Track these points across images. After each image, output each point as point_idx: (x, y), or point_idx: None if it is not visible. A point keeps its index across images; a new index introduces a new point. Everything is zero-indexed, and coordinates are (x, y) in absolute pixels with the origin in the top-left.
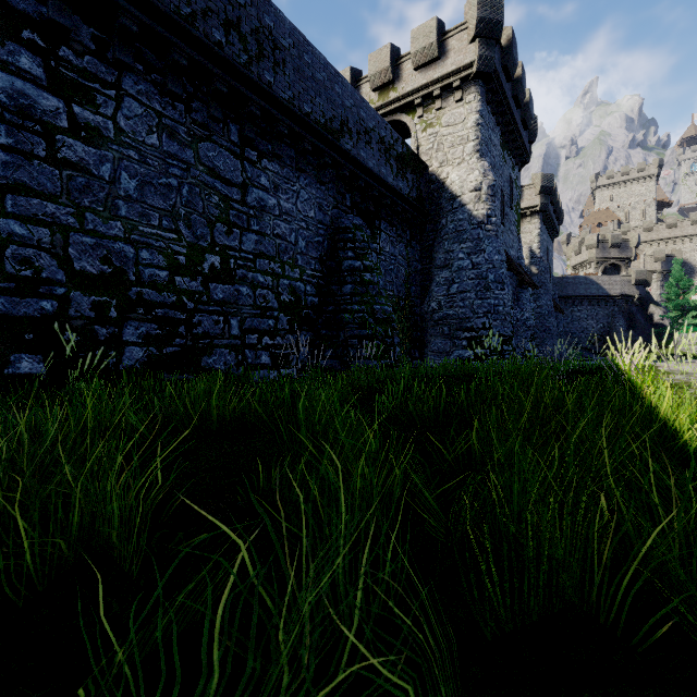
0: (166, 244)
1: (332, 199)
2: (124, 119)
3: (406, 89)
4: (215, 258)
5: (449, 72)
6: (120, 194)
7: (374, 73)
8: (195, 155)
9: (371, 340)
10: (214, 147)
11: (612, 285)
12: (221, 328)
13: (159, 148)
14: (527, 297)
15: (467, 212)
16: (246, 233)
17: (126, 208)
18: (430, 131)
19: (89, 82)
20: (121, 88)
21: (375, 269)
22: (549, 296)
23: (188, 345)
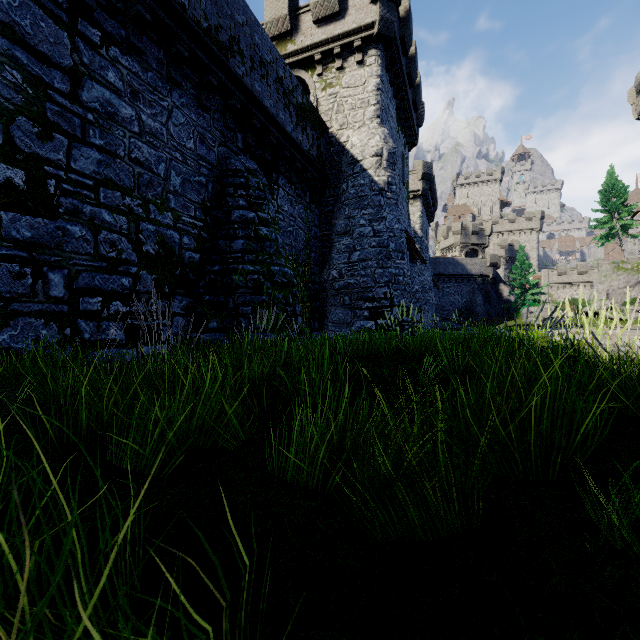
0: None
1: (219, 134)
2: None
3: (305, 43)
4: (13, 171)
5: (350, 29)
6: None
7: (270, 20)
8: None
9: (268, 308)
10: None
11: (473, 266)
12: (28, 285)
13: None
14: (416, 271)
15: (369, 178)
16: (80, 145)
17: None
18: (330, 91)
19: None
20: None
21: (272, 224)
22: (429, 273)
23: None
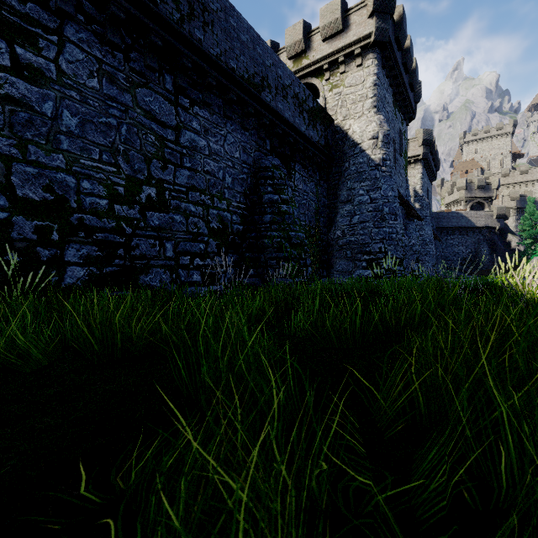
0: (105, 176)
1: (255, 143)
2: (66, 62)
3: (316, 57)
4: (151, 190)
5: (351, 42)
6: (62, 129)
7: (289, 44)
8: (133, 99)
9: (287, 261)
10: (150, 93)
11: (478, 219)
12: (157, 250)
13: (99, 91)
14: (413, 227)
15: (366, 157)
16: (180, 169)
17: (68, 142)
18: (336, 91)
19: (32, 26)
20: (63, 35)
21: (290, 202)
22: (429, 227)
23: (127, 265)
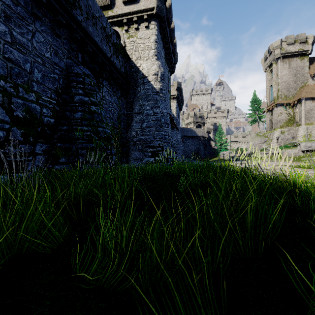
0: None
1: (67, 52)
2: None
3: (118, 12)
4: None
5: (141, 9)
6: None
7: None
8: None
9: (96, 151)
10: None
11: (199, 132)
12: None
13: None
14: (174, 134)
15: (151, 85)
16: None
17: None
18: (131, 39)
19: None
20: None
21: (99, 104)
22: (180, 135)
23: None
